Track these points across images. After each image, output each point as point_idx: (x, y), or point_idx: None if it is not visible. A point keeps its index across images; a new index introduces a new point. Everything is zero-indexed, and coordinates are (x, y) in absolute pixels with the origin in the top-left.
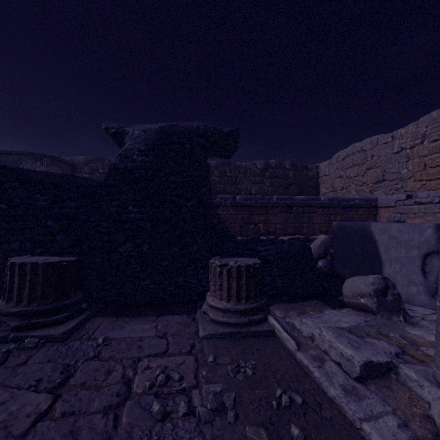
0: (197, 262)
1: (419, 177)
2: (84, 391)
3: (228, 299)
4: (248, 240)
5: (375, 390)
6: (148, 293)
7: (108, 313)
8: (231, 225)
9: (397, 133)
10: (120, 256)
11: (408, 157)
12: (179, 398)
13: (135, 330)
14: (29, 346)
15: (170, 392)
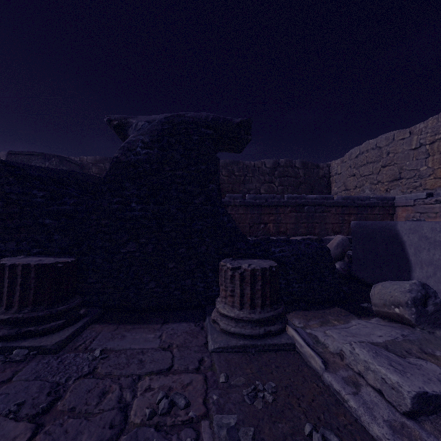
0: (206, 264)
1: (439, 174)
2: (72, 420)
3: (241, 306)
4: (261, 241)
5: (433, 430)
6: (153, 298)
7: (109, 319)
8: (240, 225)
9: (415, 128)
10: (123, 257)
11: (428, 153)
12: (185, 432)
13: (136, 340)
14: (17, 358)
15: (174, 423)
